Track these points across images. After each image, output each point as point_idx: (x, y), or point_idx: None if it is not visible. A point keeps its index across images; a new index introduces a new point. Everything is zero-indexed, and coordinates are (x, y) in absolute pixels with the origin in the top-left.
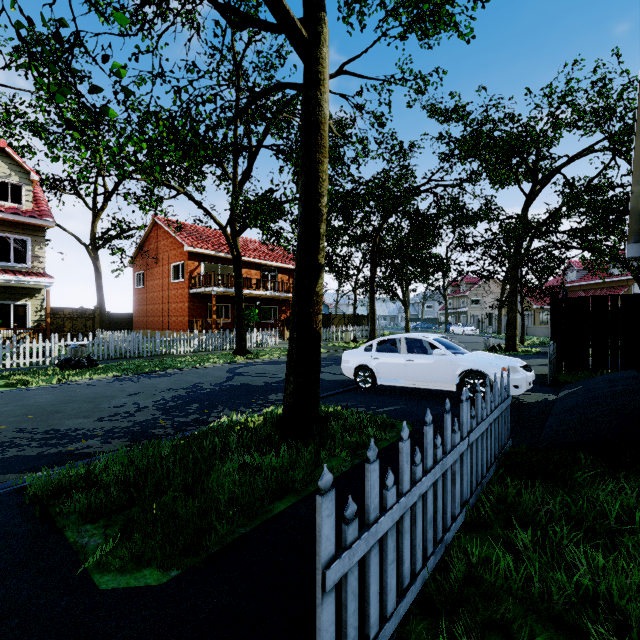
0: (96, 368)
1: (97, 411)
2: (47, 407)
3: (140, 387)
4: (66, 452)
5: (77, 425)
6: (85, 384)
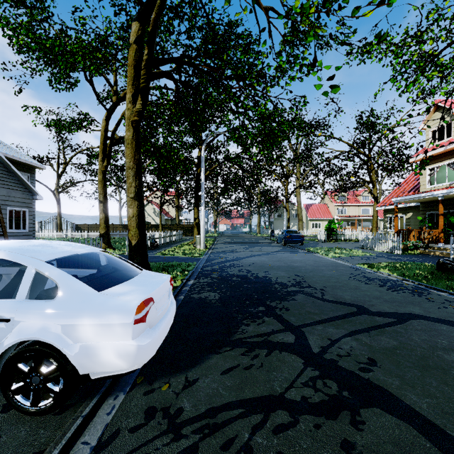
0: (444, 273)
1: (262, 270)
2: (287, 267)
3: (325, 278)
4: (212, 266)
5: (242, 267)
6: (362, 273)
